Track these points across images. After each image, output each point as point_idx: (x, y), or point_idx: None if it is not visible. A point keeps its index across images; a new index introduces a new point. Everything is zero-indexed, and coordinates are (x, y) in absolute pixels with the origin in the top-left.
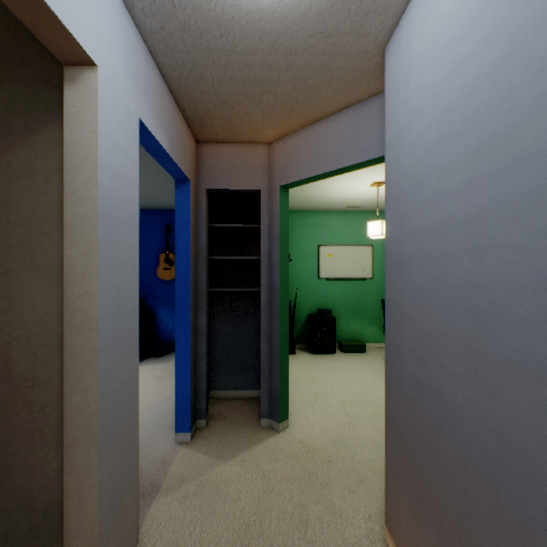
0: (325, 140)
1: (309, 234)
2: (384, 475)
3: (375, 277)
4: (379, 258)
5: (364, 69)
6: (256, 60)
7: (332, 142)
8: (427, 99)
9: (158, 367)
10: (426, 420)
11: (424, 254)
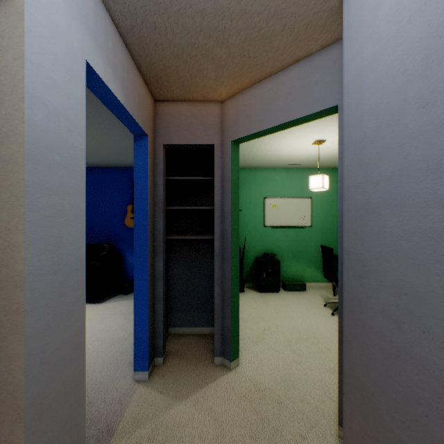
0: (275, 95)
1: (256, 188)
2: (334, 419)
3: (313, 225)
4: (317, 209)
5: (318, 15)
6: (209, 4)
7: (282, 96)
8: (405, 21)
9: (124, 303)
10: (404, 393)
11: (400, 200)
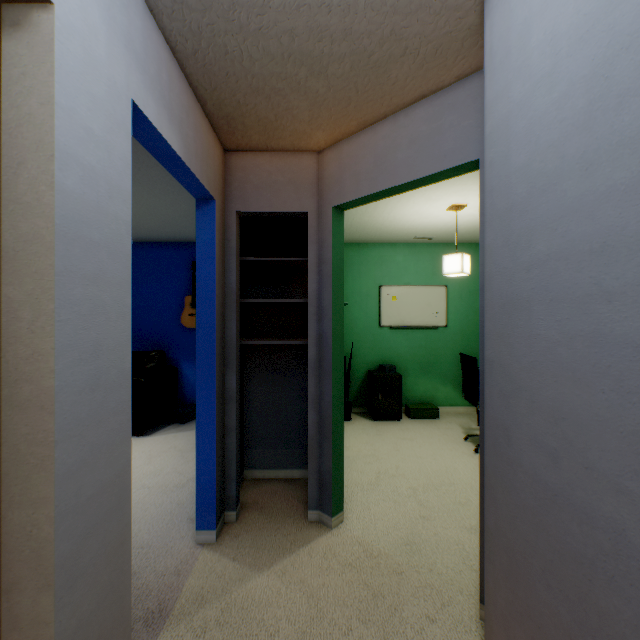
0: (393, 143)
1: (368, 272)
2: (474, 596)
3: (450, 325)
4: (455, 301)
5: (451, 36)
6: (300, 22)
7: (403, 145)
8: (564, 52)
9: (181, 436)
10: (562, 551)
11: (557, 293)
